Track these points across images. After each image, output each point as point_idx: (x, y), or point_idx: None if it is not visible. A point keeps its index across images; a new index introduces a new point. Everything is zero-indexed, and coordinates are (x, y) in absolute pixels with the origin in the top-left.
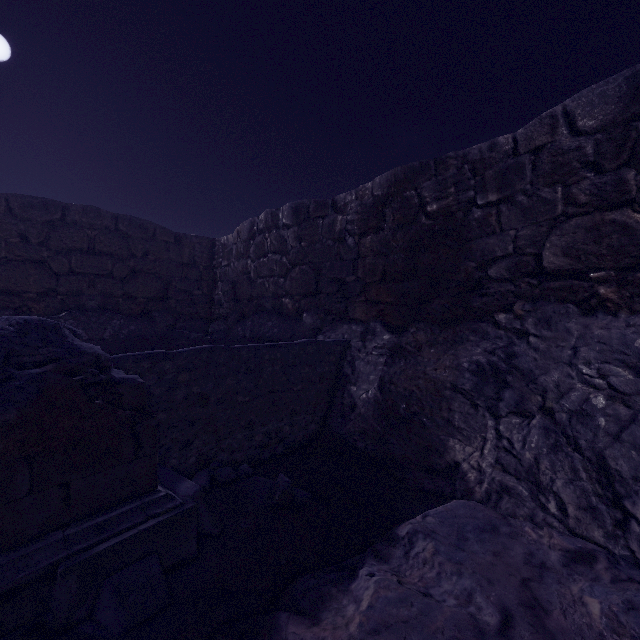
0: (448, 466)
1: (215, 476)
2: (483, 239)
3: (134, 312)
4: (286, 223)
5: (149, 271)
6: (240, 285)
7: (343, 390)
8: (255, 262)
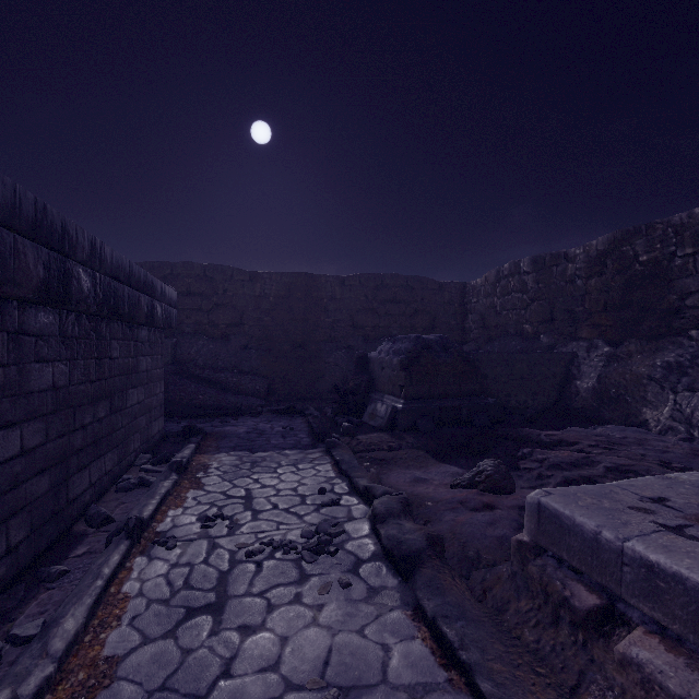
0: (640, 423)
1: None
2: (682, 279)
3: None
4: (526, 271)
5: (424, 310)
6: (488, 316)
7: (570, 384)
8: (500, 299)
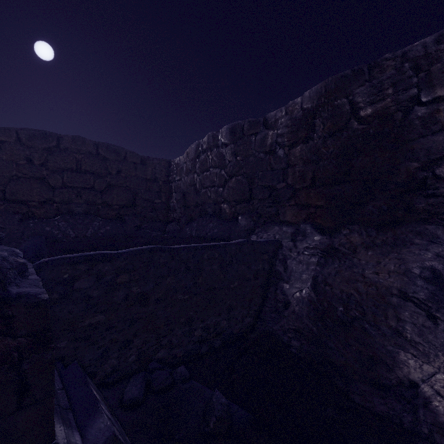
0: (400, 383)
1: (150, 381)
2: (428, 137)
3: (110, 216)
4: (224, 142)
5: (121, 185)
6: (188, 194)
7: (276, 286)
8: (200, 176)
